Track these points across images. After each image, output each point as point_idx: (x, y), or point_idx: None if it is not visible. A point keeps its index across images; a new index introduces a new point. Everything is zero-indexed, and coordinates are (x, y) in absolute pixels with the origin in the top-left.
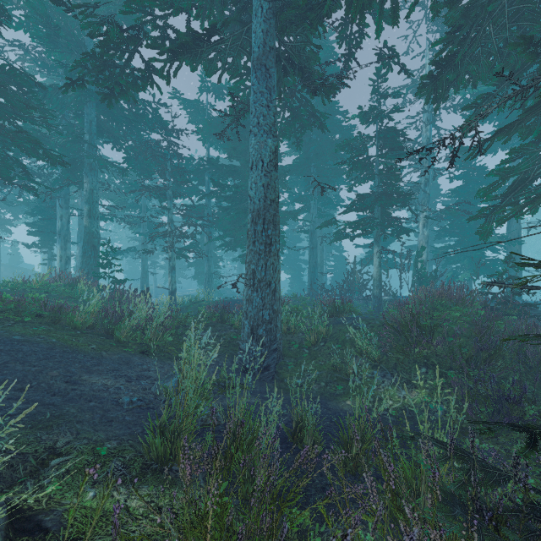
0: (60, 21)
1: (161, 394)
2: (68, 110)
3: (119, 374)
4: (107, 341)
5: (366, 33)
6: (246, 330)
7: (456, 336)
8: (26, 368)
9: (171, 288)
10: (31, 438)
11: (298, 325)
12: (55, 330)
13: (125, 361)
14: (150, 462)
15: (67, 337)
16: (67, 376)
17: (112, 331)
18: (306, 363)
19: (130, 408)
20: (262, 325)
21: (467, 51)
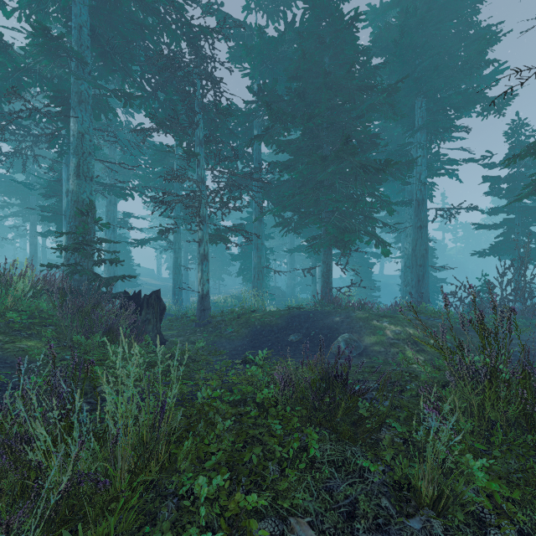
0: None
1: None
2: None
3: None
4: None
5: None
6: None
7: None
8: None
9: (201, 290)
10: None
11: None
12: None
13: None
14: None
15: None
16: None
17: None
18: None
19: None
20: None
21: None
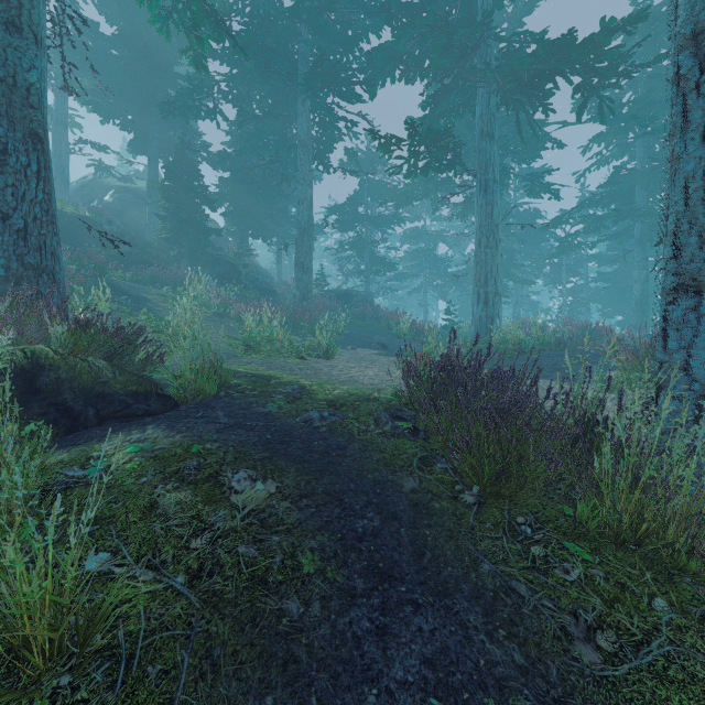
0: None
1: None
2: None
3: None
4: None
5: None
6: None
7: None
8: None
9: None
10: None
11: None
12: None
13: None
14: None
15: None
16: None
17: None
18: None
19: None
20: None
21: None
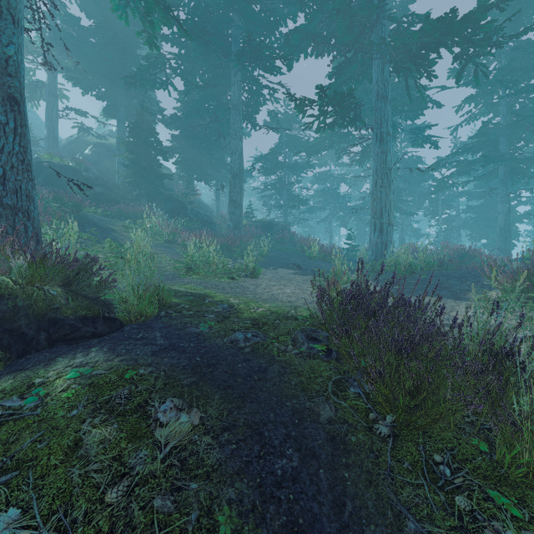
0: None
1: None
2: None
3: None
4: None
5: None
6: None
7: None
8: None
9: None
10: None
11: None
12: None
13: None
14: None
15: None
16: None
17: None
18: None
19: None
20: None
21: None
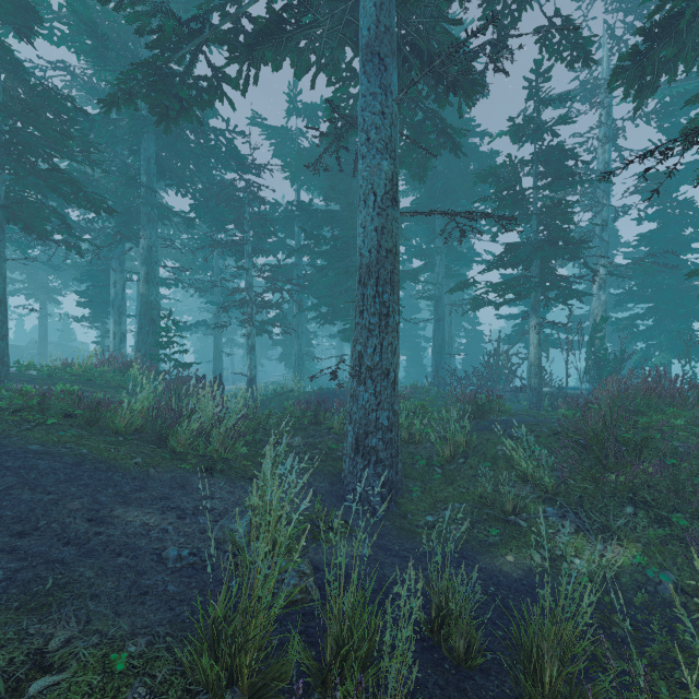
0: (112, 33)
1: (225, 541)
2: (123, 147)
3: (169, 506)
4: (159, 452)
5: (525, 4)
6: (351, 439)
7: (678, 456)
8: (37, 496)
9: (249, 374)
10: (11, 632)
11: (424, 431)
12: (89, 436)
13: (180, 483)
14: (196, 688)
15: (103, 447)
16: (92, 510)
17: (166, 437)
18: (439, 490)
19: (178, 568)
20: (374, 433)
21: (698, 7)
